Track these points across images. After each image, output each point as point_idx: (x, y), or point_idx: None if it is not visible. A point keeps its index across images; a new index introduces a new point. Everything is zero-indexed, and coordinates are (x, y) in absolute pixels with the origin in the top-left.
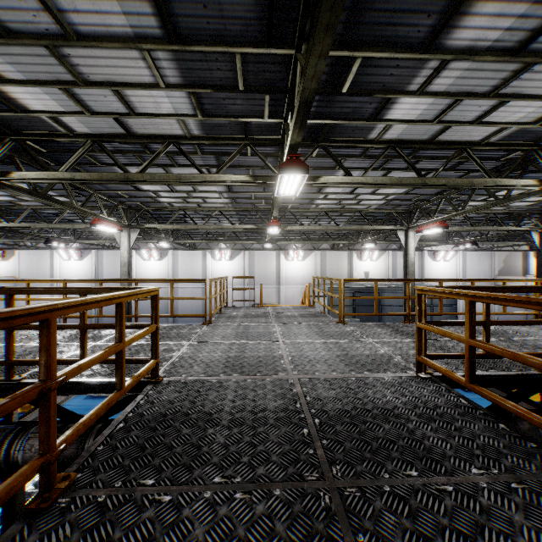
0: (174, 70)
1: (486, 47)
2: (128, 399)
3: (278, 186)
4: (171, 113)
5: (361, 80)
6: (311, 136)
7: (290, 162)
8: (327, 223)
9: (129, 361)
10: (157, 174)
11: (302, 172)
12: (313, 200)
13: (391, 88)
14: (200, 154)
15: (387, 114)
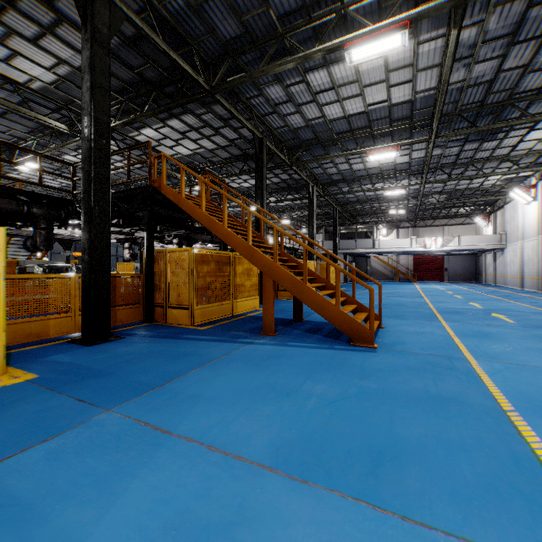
0: (64, 72)
1: (176, 129)
2: (62, 205)
3: None
4: (33, 75)
5: None
6: None
7: None
8: (52, 179)
9: (63, 190)
10: (1, 98)
11: (113, 140)
12: (63, 154)
13: (147, 124)
14: (16, 94)
15: (141, 130)
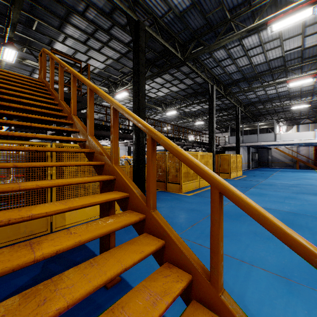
0: None
1: (76, 38)
2: None
3: (3, 54)
4: None
5: (40, 28)
6: (21, 41)
7: (9, 44)
8: None
9: None
10: None
11: (15, 50)
12: None
13: (52, 37)
14: None
15: (54, 46)
